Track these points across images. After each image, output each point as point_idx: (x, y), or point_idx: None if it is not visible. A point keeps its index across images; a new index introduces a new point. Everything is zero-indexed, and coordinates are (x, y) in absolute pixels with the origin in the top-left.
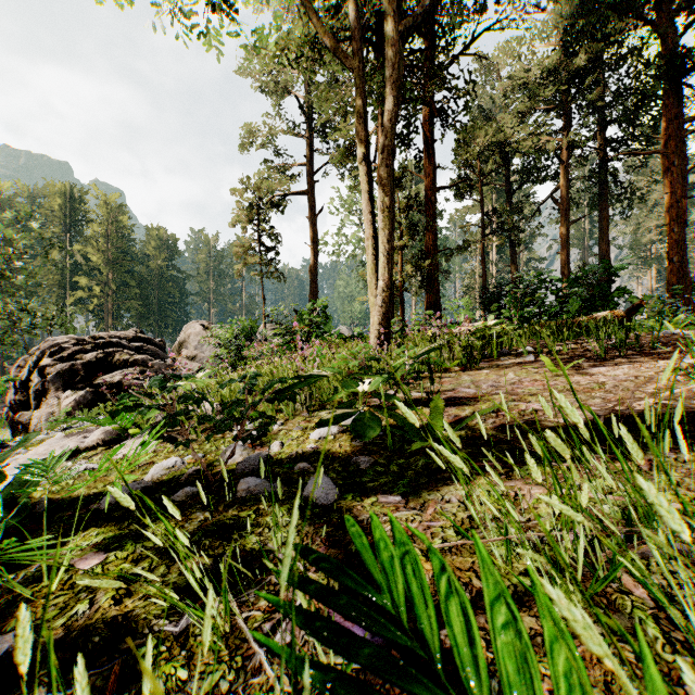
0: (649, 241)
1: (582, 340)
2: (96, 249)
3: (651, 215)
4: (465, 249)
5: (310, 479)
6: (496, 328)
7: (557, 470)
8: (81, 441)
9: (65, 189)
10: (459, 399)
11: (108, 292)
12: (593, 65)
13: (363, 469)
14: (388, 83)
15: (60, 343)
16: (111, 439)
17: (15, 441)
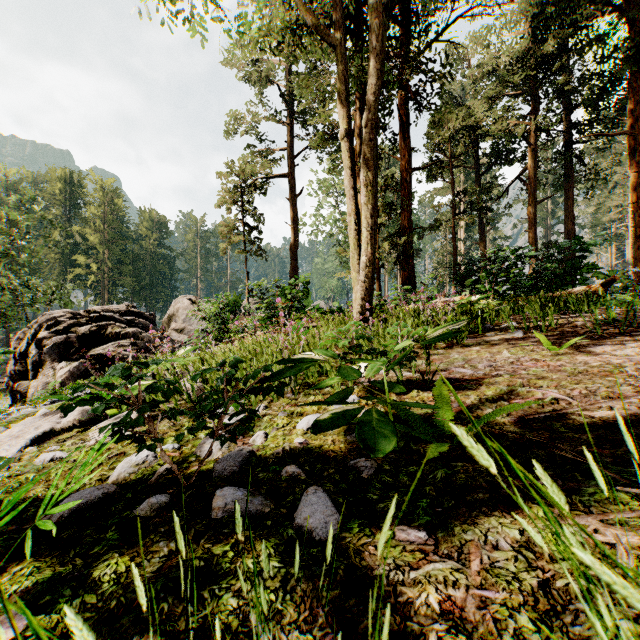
0: (610, 220)
1: (565, 315)
2: (93, 229)
3: (611, 196)
4: (437, 227)
5: (301, 492)
6: (482, 303)
7: (636, 499)
8: (58, 421)
9: (65, 174)
10: (457, 381)
11: (104, 269)
12: (561, 51)
13: (365, 478)
14: (371, 56)
15: (56, 317)
16: (88, 419)
17: (5, 414)
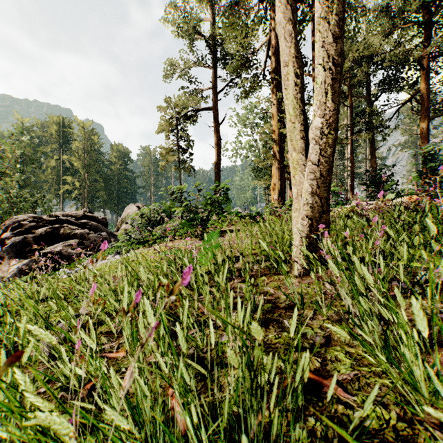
0: None
1: None
2: (77, 158)
3: None
4: (337, 144)
5: None
6: None
7: None
8: None
9: (59, 120)
10: None
11: (84, 186)
12: None
13: None
14: None
15: (21, 220)
16: None
17: None
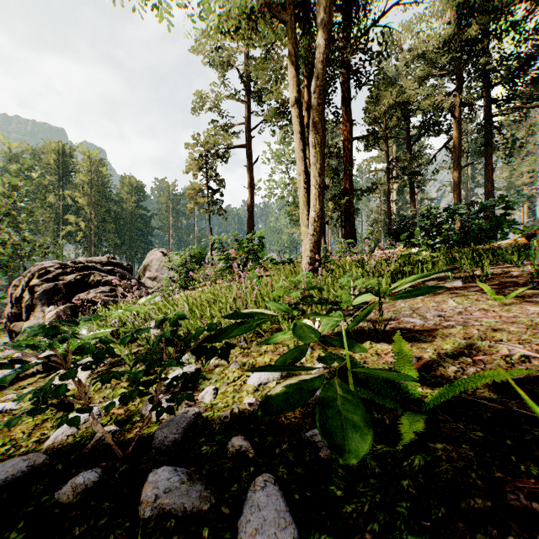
0: (522, 183)
1: (496, 265)
2: (81, 193)
3: (523, 162)
4: (374, 190)
5: (248, 479)
6: (423, 255)
7: None
8: None
9: (59, 147)
10: (409, 331)
11: (91, 227)
12: (482, 35)
13: (324, 459)
14: (320, 27)
15: (47, 267)
16: None
17: None
